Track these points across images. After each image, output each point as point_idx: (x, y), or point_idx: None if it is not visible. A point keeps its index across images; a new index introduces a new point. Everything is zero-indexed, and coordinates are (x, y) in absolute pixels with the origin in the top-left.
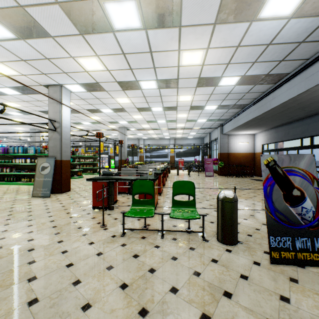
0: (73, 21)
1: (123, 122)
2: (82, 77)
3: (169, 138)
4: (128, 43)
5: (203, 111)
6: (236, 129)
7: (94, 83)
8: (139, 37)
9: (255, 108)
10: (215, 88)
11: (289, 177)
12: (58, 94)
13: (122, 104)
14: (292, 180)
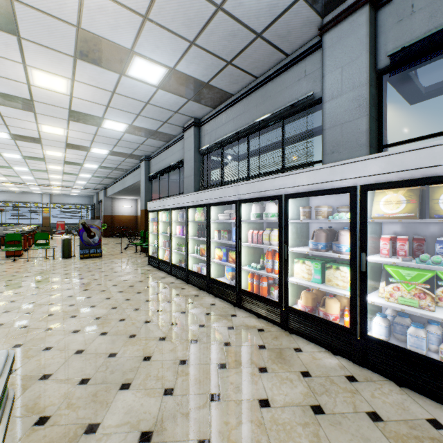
0: None
1: None
2: None
3: (42, 193)
4: None
5: (79, 176)
6: (116, 194)
7: None
8: (8, 140)
9: (121, 183)
10: (83, 167)
11: (91, 228)
12: None
13: None
14: (92, 229)
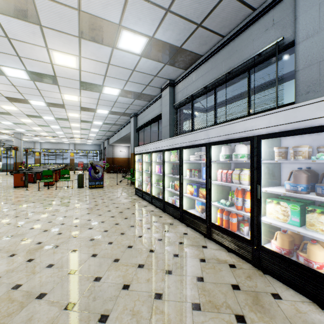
0: (9, 99)
1: (20, 130)
2: None
3: (69, 143)
4: (38, 107)
5: (91, 131)
6: (115, 143)
7: (6, 112)
8: (45, 107)
9: (118, 135)
10: (92, 124)
11: (96, 167)
12: None
13: (24, 122)
14: (97, 167)
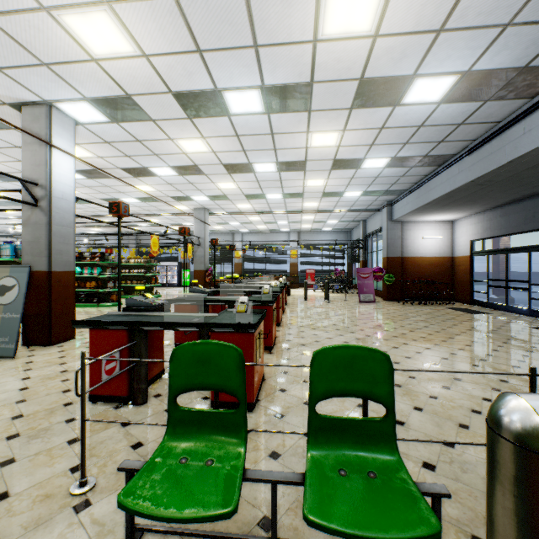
0: None
1: (200, 198)
2: (90, 79)
3: (289, 231)
4: None
5: (358, 172)
6: (422, 209)
7: (123, 99)
8: None
9: (473, 162)
10: (393, 113)
11: None
12: (42, 124)
13: (192, 156)
14: None
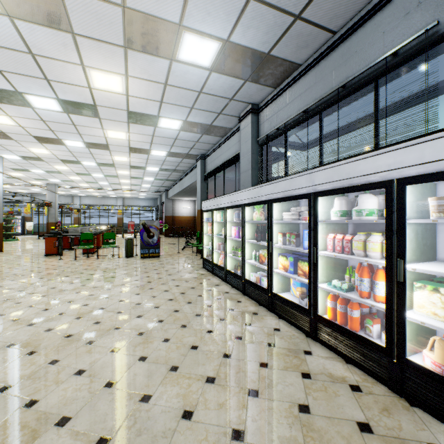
0: (38, 140)
1: (55, 180)
2: (26, 154)
3: (116, 197)
4: (75, 149)
5: (144, 180)
6: (175, 196)
7: (36, 157)
8: (83, 149)
9: (180, 185)
10: (146, 171)
11: (150, 229)
12: None
13: (59, 169)
14: (151, 230)
